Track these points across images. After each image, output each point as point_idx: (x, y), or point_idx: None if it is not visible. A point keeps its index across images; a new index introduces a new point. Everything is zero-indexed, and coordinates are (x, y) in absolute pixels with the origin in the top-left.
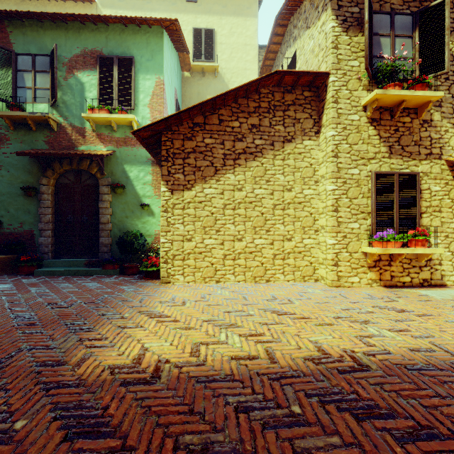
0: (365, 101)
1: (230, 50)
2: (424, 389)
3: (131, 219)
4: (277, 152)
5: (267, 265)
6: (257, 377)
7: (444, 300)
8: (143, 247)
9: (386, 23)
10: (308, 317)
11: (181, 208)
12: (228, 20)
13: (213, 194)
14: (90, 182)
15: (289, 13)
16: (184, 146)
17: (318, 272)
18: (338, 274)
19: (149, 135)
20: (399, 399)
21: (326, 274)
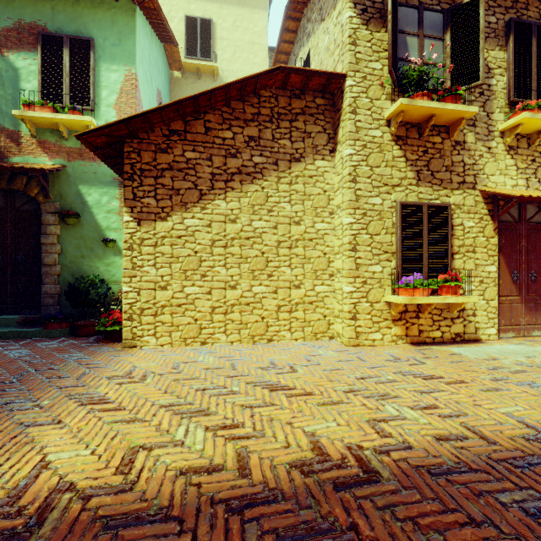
0: (389, 113)
1: (234, 48)
2: (452, 510)
3: (89, 260)
4: (281, 173)
5: (269, 320)
6: (210, 508)
7: (478, 360)
8: (105, 297)
9: (414, 20)
10: (310, 392)
11: (152, 245)
12: (231, 10)
13: (197, 227)
14: (29, 208)
15: (302, 2)
16: (156, 160)
17: (334, 327)
18: (356, 329)
19: (105, 143)
20: (417, 535)
21: (343, 330)
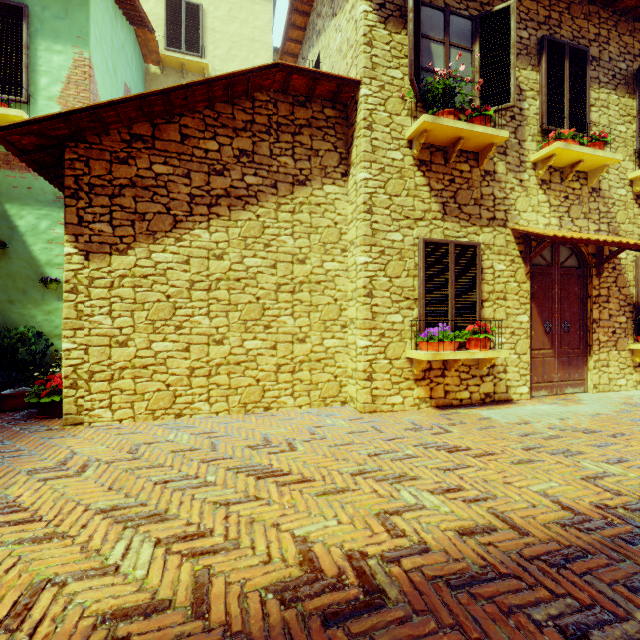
0: (410, 131)
1: (229, 43)
2: None
3: (21, 306)
4: (282, 199)
5: (267, 383)
6: None
7: (509, 425)
8: (43, 357)
9: (439, 24)
10: (309, 478)
11: (106, 287)
12: None
13: (170, 263)
14: None
15: None
16: (112, 173)
17: (347, 389)
18: (372, 392)
19: (36, 146)
20: None
21: (356, 394)
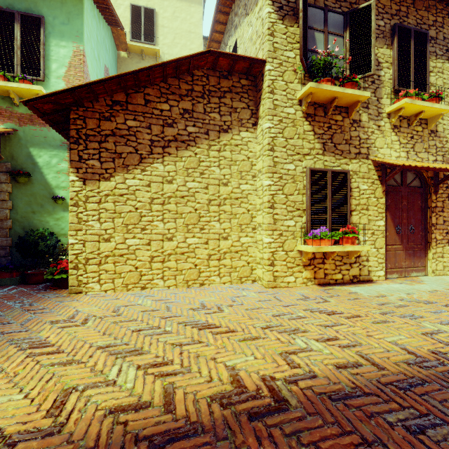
0: (300, 94)
1: (173, 35)
2: (349, 432)
3: (40, 215)
4: (212, 142)
5: (201, 267)
6: (133, 446)
7: (371, 297)
8: (54, 249)
9: (320, 19)
10: (233, 330)
11: (96, 202)
12: (171, 2)
13: (138, 186)
14: None
15: None
16: (100, 127)
17: (256, 272)
18: (274, 274)
19: (52, 110)
20: None
21: (263, 275)
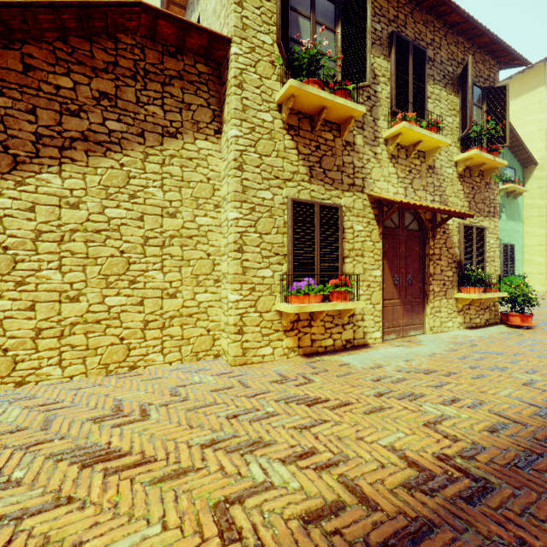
0: (279, 95)
1: None
2: None
3: None
4: (150, 149)
5: (132, 341)
6: None
7: (365, 369)
8: None
9: (306, 1)
10: (150, 458)
11: None
12: None
13: (9, 210)
14: None
15: None
16: None
17: (220, 342)
18: (243, 345)
19: None
20: None
21: (228, 347)
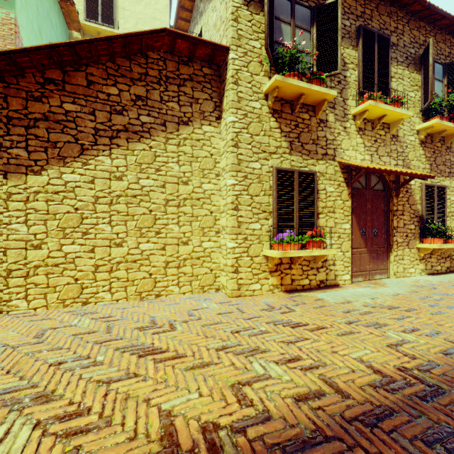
0: (266, 87)
1: (136, 19)
2: None
3: None
4: (170, 134)
5: (157, 276)
6: None
7: (337, 304)
8: None
9: (287, 10)
10: (182, 354)
11: (22, 200)
12: None
13: (78, 182)
14: None
15: None
16: (27, 109)
17: (220, 279)
18: (238, 282)
19: None
20: None
21: (227, 283)
